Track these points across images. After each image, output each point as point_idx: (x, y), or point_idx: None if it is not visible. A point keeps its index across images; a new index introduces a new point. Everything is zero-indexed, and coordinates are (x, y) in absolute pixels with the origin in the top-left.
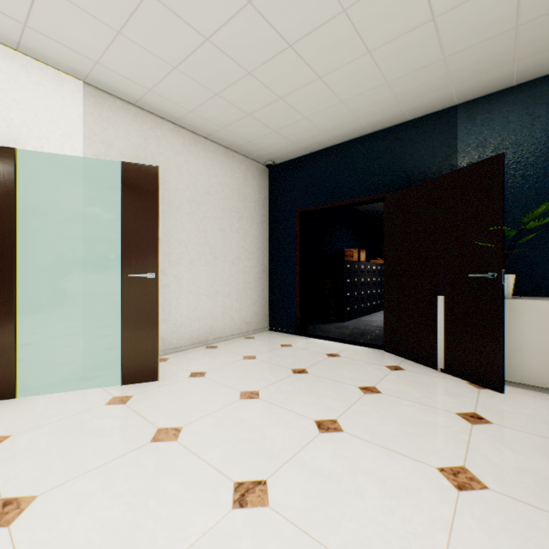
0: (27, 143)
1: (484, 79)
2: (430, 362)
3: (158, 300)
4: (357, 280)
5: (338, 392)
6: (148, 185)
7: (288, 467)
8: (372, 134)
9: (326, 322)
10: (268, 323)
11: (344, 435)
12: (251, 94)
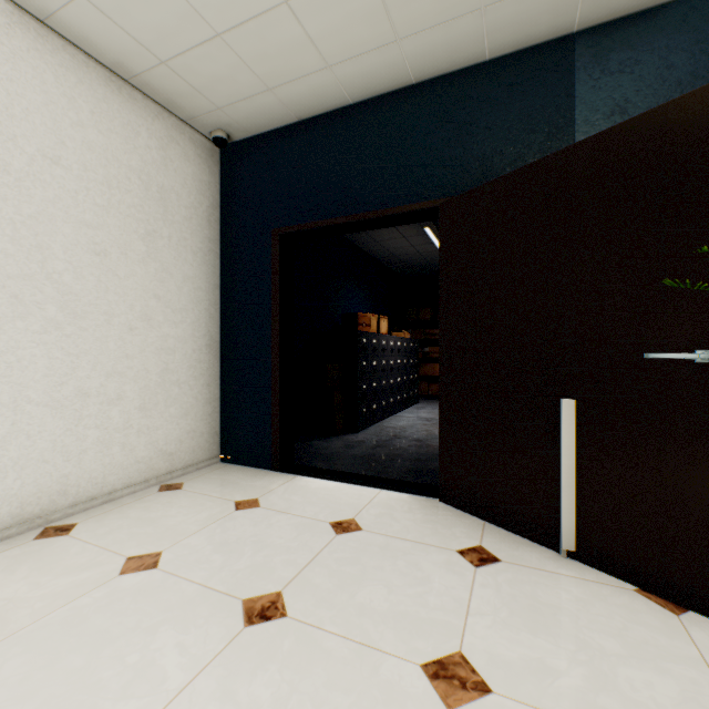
0: None
1: None
2: (542, 534)
3: None
4: (376, 364)
5: None
6: None
7: None
8: (417, 86)
9: (329, 434)
10: (218, 448)
11: None
12: None
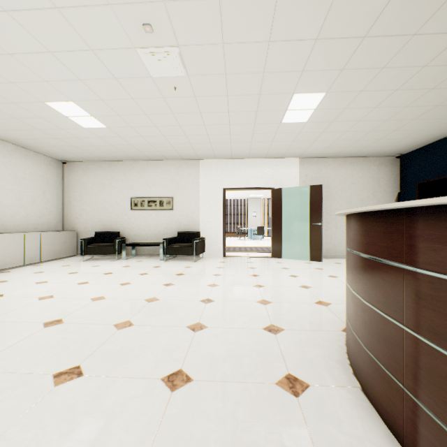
0: (284, 184)
1: None
2: None
3: (321, 233)
4: None
5: None
6: (318, 192)
7: None
8: None
9: None
10: None
11: None
12: (363, 143)
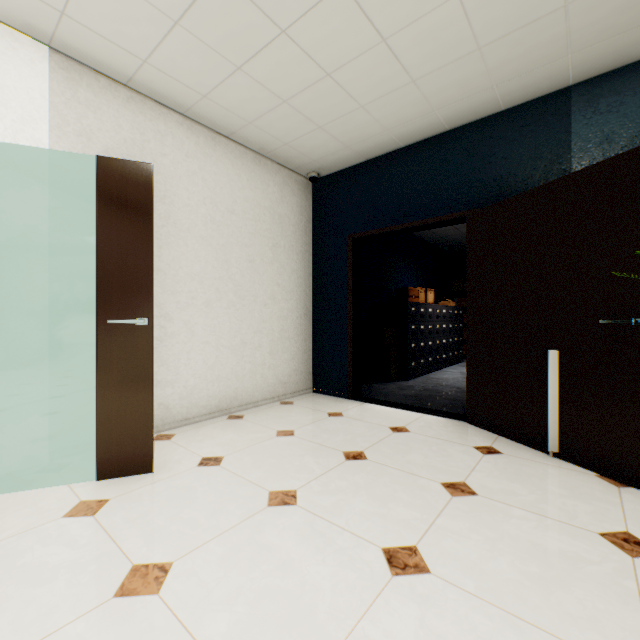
0: None
1: (617, 42)
2: (536, 442)
3: (152, 357)
4: (424, 327)
5: (413, 493)
6: (138, 191)
7: None
8: (451, 131)
9: (385, 380)
10: (311, 383)
11: (432, 581)
12: (287, 68)
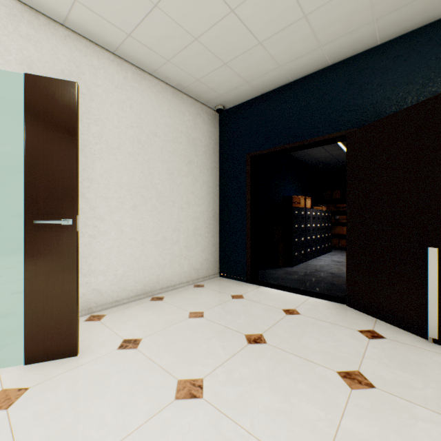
0: None
1: None
2: (415, 328)
3: (76, 253)
4: (304, 226)
5: (313, 384)
6: (63, 106)
7: None
8: (332, 66)
9: (275, 266)
10: (218, 269)
11: None
12: (197, 5)
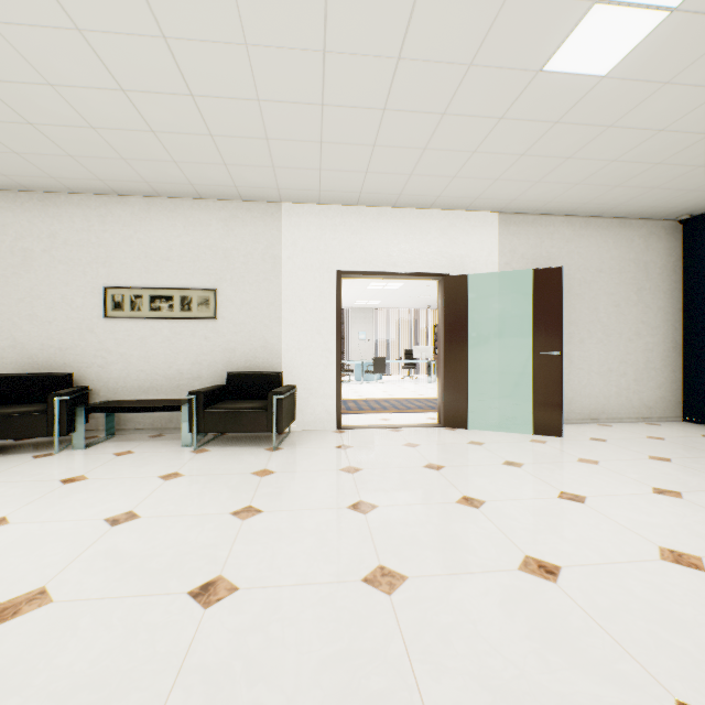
0: (468, 268)
1: None
2: None
3: (561, 373)
4: None
5: None
6: (553, 283)
7: (701, 493)
8: None
9: None
10: (680, 412)
11: None
12: (658, 175)
